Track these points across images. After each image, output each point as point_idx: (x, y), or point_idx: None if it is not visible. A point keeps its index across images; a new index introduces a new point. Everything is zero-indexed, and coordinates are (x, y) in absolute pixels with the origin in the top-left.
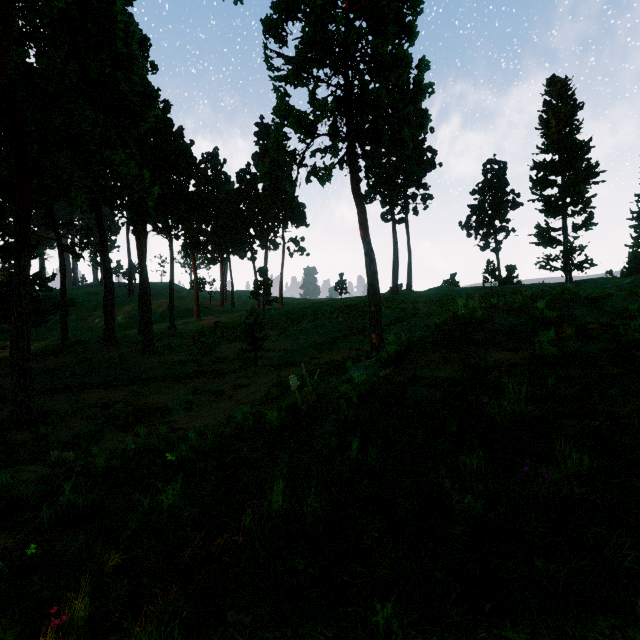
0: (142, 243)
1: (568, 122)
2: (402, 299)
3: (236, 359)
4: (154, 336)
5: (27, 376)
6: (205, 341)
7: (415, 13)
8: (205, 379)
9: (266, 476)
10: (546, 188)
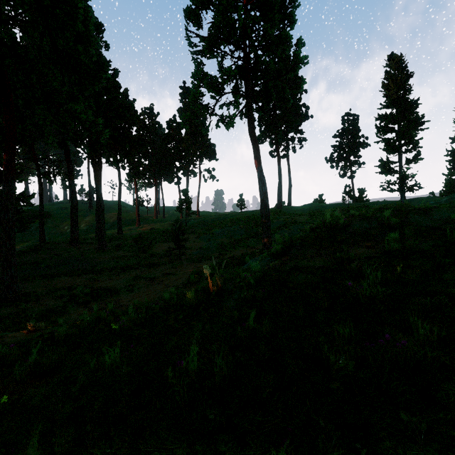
0: (98, 171)
1: (402, 86)
2: (284, 212)
3: (166, 255)
4: (107, 238)
5: (13, 267)
6: (143, 242)
7: (294, 5)
8: (143, 269)
9: (185, 341)
10: (387, 133)
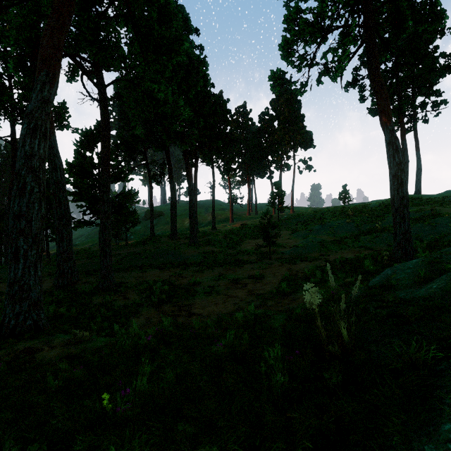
0: (189, 166)
1: None
2: (413, 202)
3: (254, 252)
4: (202, 234)
5: (108, 257)
6: (232, 237)
7: None
8: (228, 267)
9: None
10: None
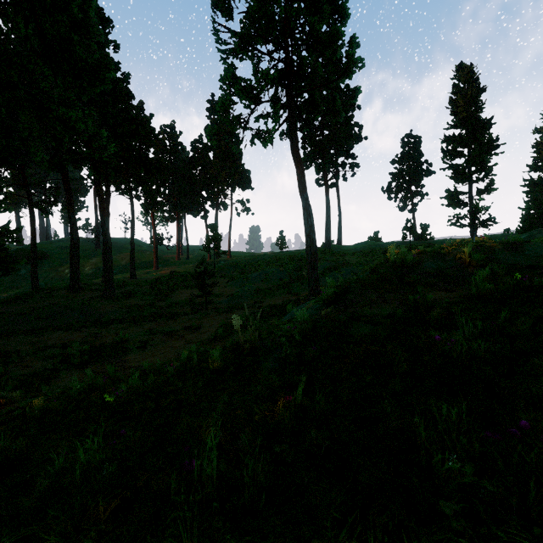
0: (103, 200)
1: (473, 102)
2: (334, 252)
3: (188, 303)
4: (116, 284)
5: None
6: (161, 288)
7: None
8: (159, 321)
9: (202, 423)
10: (455, 158)
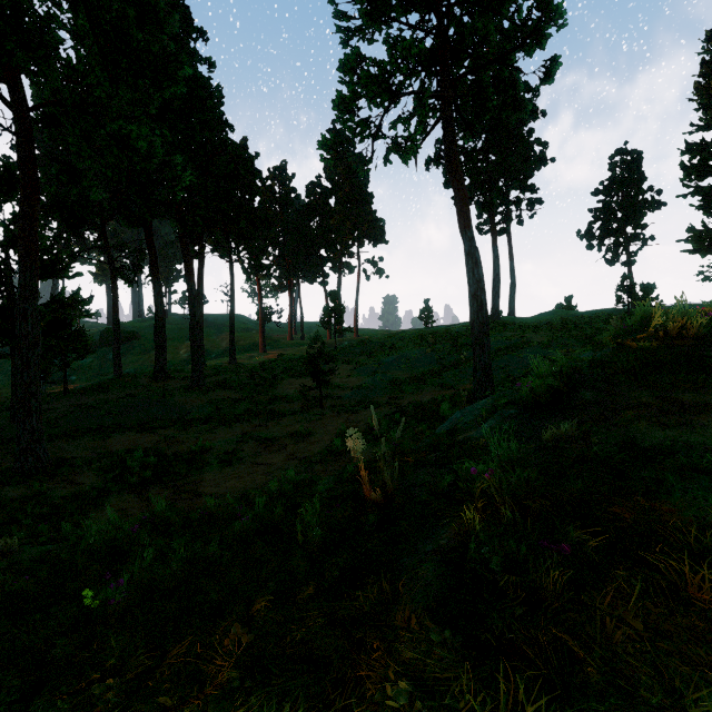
0: (190, 259)
1: None
2: (505, 326)
3: (298, 398)
4: (212, 371)
5: (34, 415)
6: (264, 376)
7: None
8: (257, 422)
9: None
10: (705, 177)
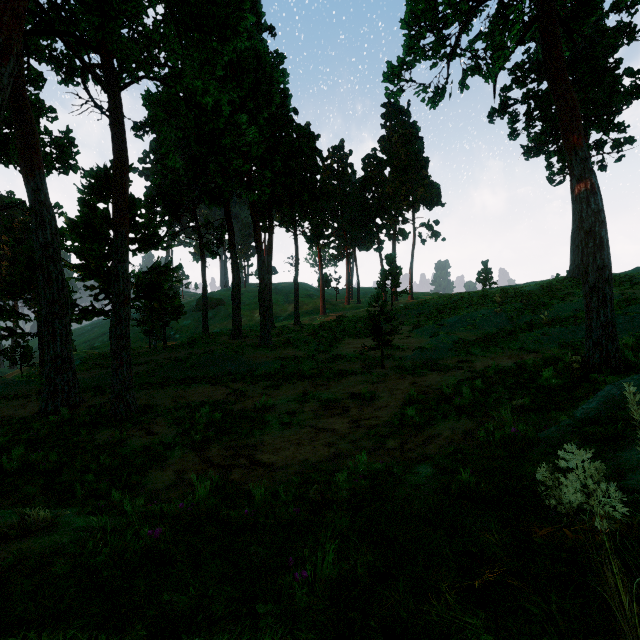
0: (259, 227)
1: None
2: None
3: (358, 357)
4: (279, 331)
5: (125, 366)
6: (325, 336)
7: None
8: (318, 381)
9: None
10: None
